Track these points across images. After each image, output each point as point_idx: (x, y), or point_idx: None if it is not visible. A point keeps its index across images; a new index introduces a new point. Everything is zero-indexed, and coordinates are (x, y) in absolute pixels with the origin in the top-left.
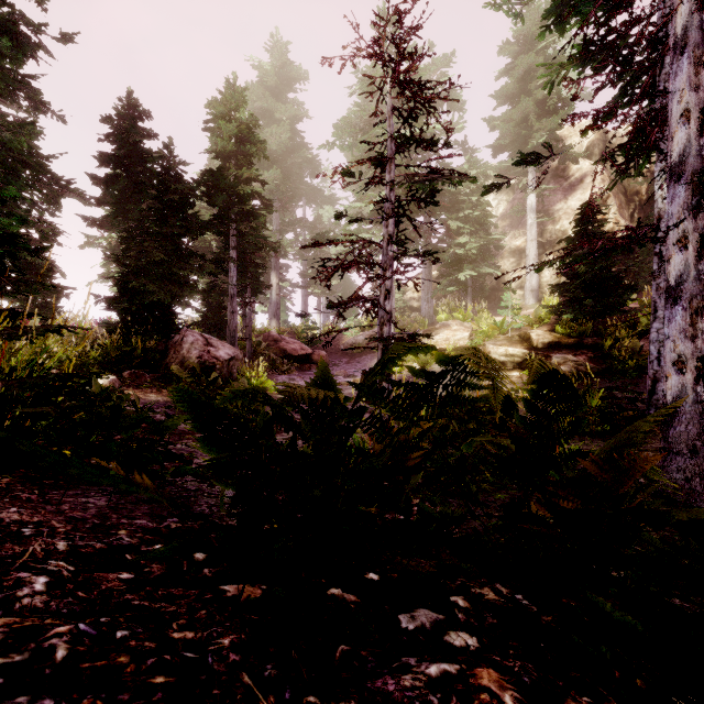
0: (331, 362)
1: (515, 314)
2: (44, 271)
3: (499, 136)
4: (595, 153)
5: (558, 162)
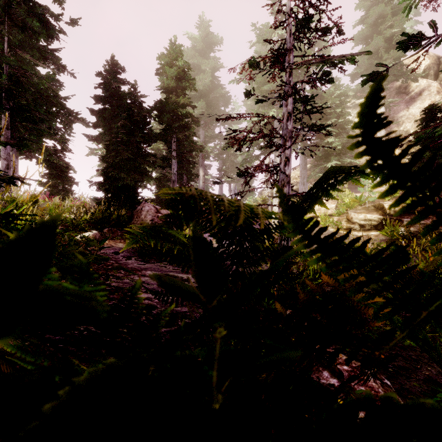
0: None
1: (370, 190)
2: (64, 168)
3: (356, 67)
4: (430, 74)
5: (401, 81)
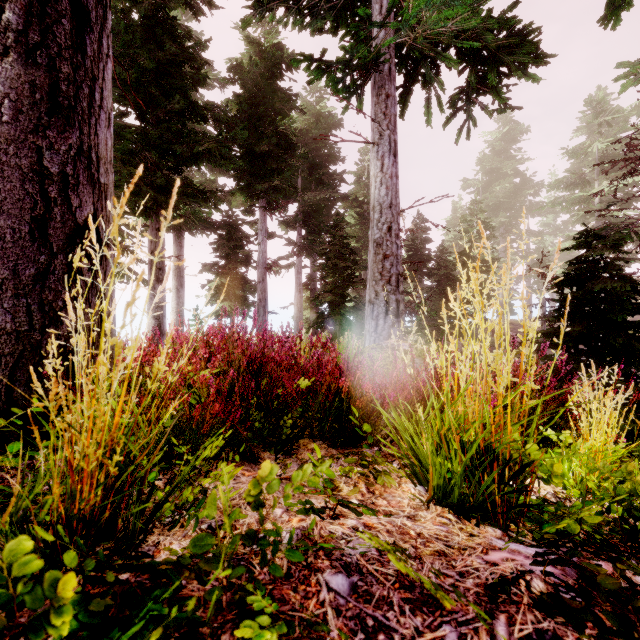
0: (548, 351)
1: None
2: None
3: None
4: None
5: None
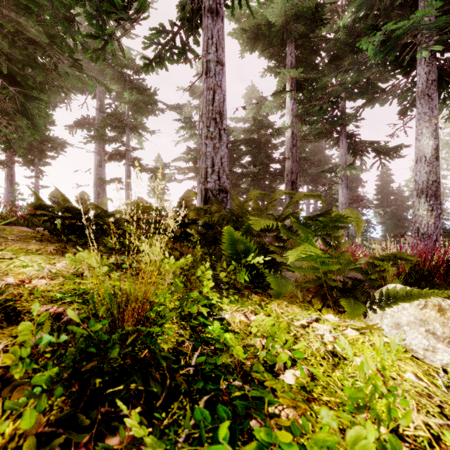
0: None
1: None
2: None
3: None
4: None
5: None
